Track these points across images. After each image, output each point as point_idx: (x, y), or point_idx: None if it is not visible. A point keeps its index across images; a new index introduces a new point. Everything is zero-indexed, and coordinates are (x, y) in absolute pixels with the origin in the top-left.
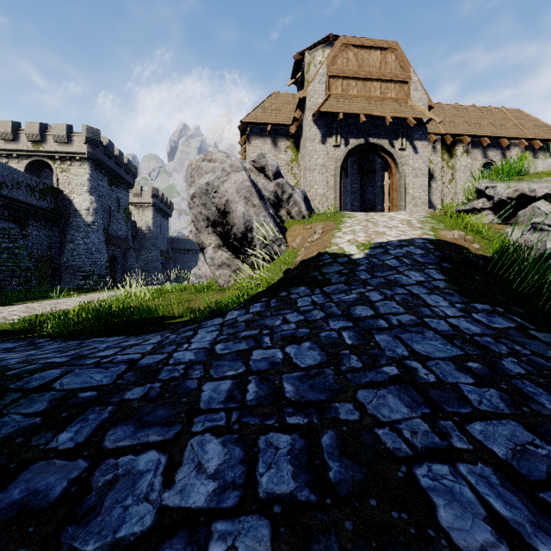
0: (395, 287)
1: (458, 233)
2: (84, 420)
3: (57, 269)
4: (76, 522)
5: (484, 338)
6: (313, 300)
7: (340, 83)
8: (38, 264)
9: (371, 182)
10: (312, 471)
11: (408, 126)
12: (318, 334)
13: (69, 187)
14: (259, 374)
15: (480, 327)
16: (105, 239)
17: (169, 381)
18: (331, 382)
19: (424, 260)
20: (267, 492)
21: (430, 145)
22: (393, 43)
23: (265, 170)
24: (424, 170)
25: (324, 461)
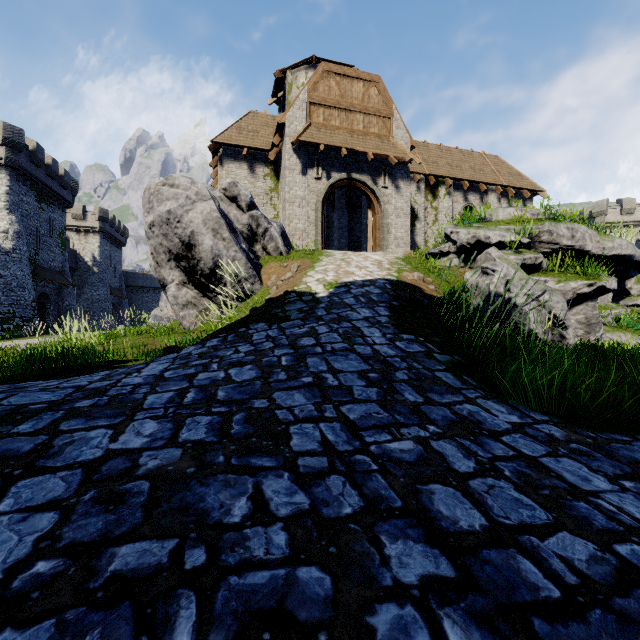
0: (343, 321)
1: (417, 275)
2: (39, 419)
3: None
4: (45, 458)
5: (394, 359)
6: (268, 334)
7: (322, 112)
8: None
9: (359, 219)
10: (220, 430)
11: (391, 164)
12: (261, 359)
13: None
14: (200, 387)
15: (396, 351)
16: (31, 272)
17: (117, 396)
18: (257, 389)
19: (378, 299)
20: (185, 439)
21: (415, 185)
22: (375, 77)
23: (238, 200)
24: (406, 210)
25: (231, 426)
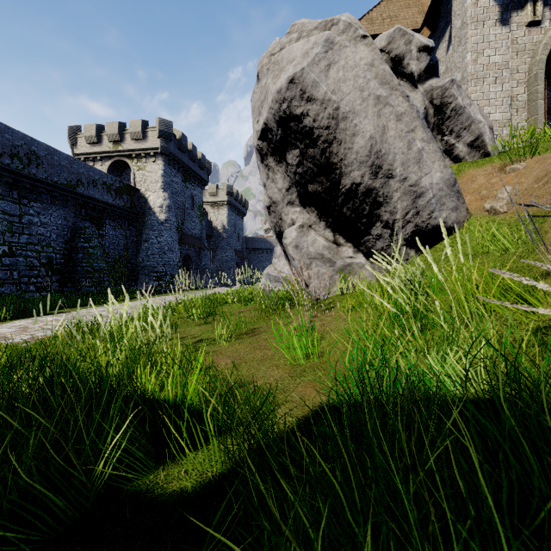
0: None
1: None
2: None
3: (134, 270)
4: None
5: None
6: None
7: None
8: (115, 265)
9: None
10: None
11: None
12: None
13: (144, 185)
14: None
15: None
16: (179, 238)
17: None
18: None
19: None
20: None
21: None
22: None
23: (403, 65)
24: None
25: None
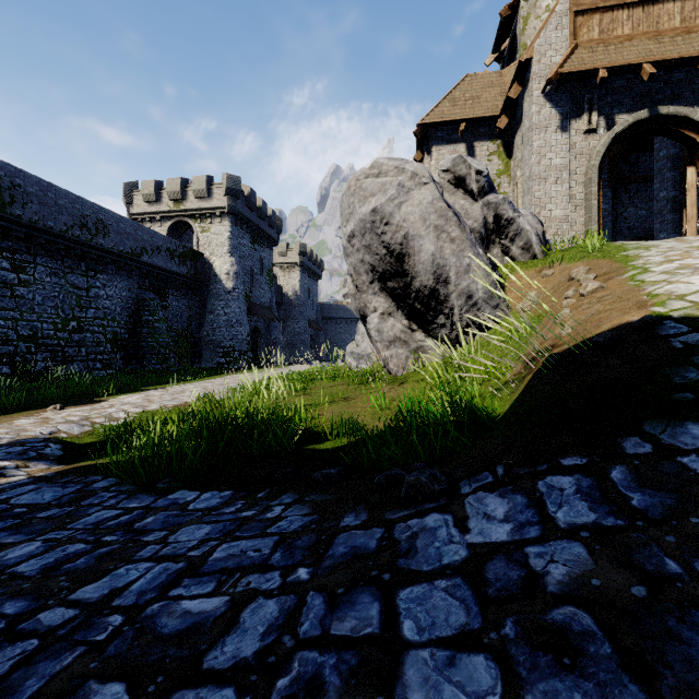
0: None
1: None
2: None
3: (197, 345)
4: None
5: None
6: None
7: (596, 21)
8: (178, 339)
9: (633, 199)
10: None
11: None
12: None
13: (209, 248)
14: None
15: None
16: (247, 308)
17: None
18: None
19: None
20: None
21: None
22: None
23: (466, 184)
24: None
25: None
